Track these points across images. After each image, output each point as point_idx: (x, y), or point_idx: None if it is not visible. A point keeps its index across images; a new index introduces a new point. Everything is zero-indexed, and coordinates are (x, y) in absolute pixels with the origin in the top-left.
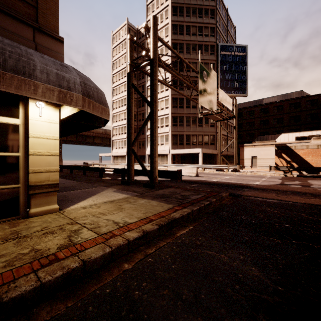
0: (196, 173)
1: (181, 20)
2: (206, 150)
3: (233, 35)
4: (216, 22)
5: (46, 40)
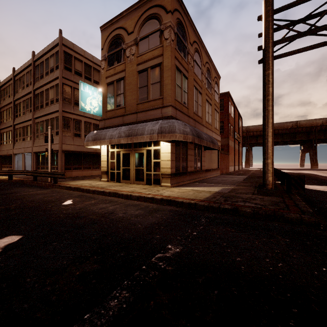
0: None
1: None
2: None
3: None
4: None
5: (165, 109)
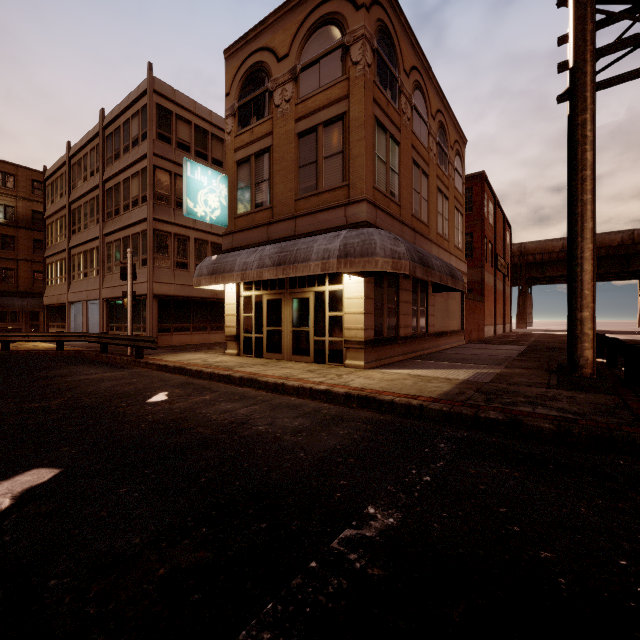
0: None
1: None
2: None
3: None
4: None
5: (353, 209)
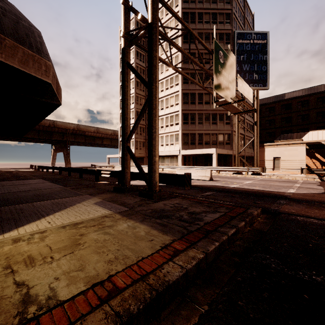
0: (210, 177)
1: (193, 7)
2: (221, 150)
3: (251, 23)
4: (233, 7)
5: None
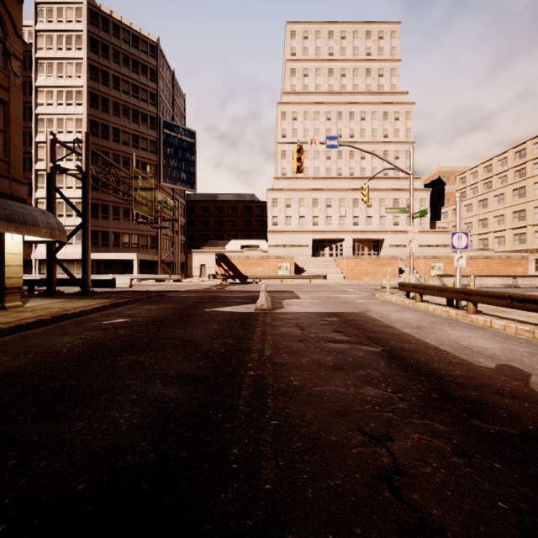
0: (130, 284)
1: (106, 65)
2: (144, 256)
3: (183, 105)
4: (159, 88)
5: (17, 186)
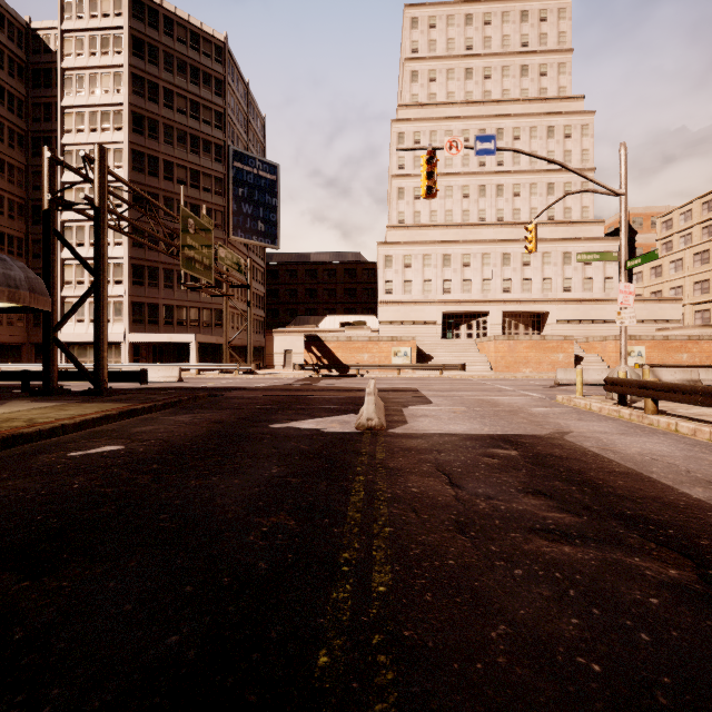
0: (178, 377)
1: (154, 74)
2: (206, 338)
3: (262, 132)
4: (227, 105)
5: None
